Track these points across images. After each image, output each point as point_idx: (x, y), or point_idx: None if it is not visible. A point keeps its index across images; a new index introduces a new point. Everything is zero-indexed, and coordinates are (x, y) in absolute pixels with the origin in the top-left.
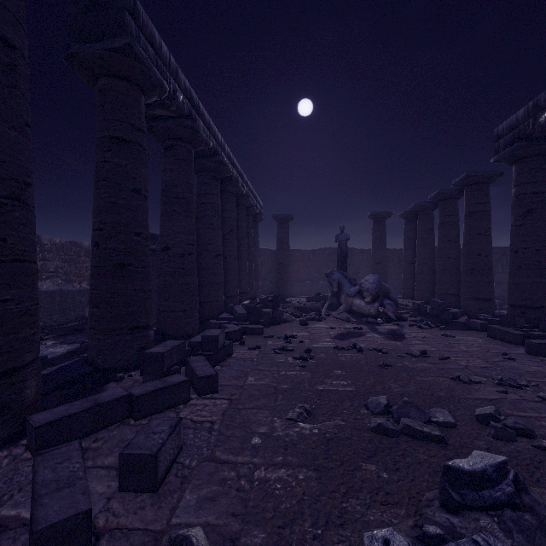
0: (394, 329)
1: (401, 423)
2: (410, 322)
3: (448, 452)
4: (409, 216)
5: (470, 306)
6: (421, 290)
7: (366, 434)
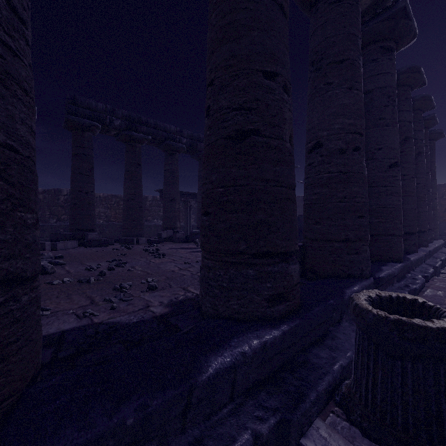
0: None
1: None
2: None
3: None
4: None
5: None
6: None
7: None
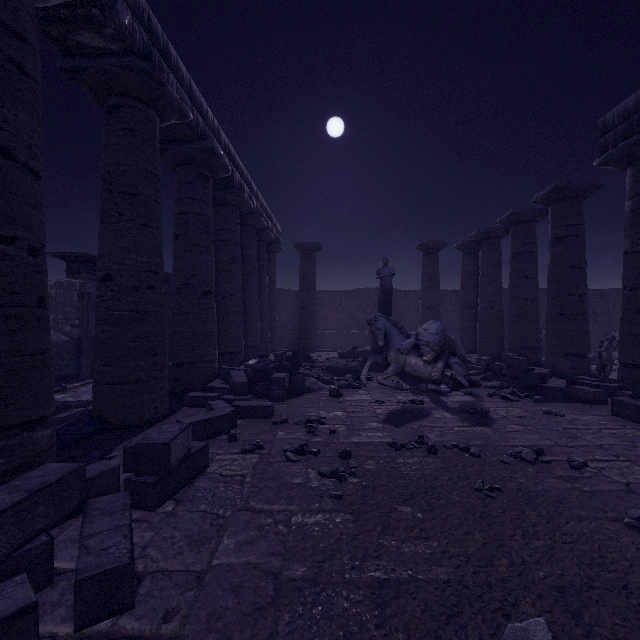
0: (469, 402)
1: None
2: (486, 388)
3: None
4: (468, 247)
5: (559, 364)
6: (486, 342)
7: None
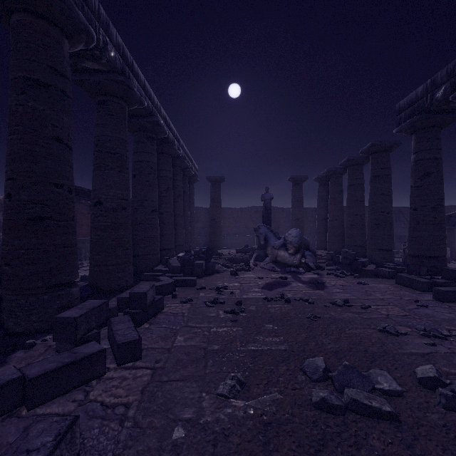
0: (315, 278)
1: (346, 396)
2: (327, 270)
3: (405, 435)
4: (322, 179)
5: (375, 256)
6: (333, 242)
7: (308, 412)
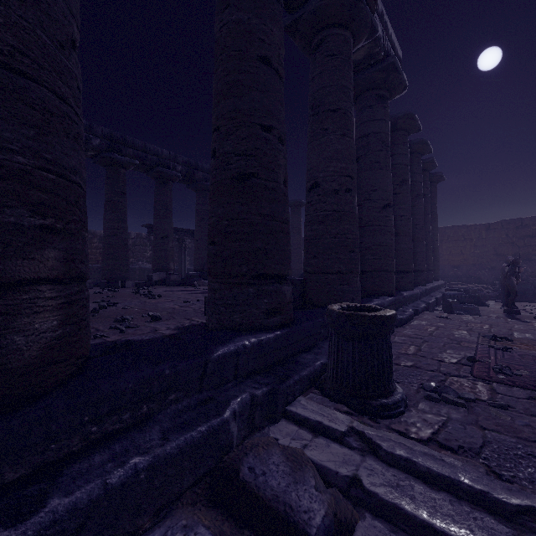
0: None
1: None
2: None
3: None
4: None
5: None
6: None
7: None
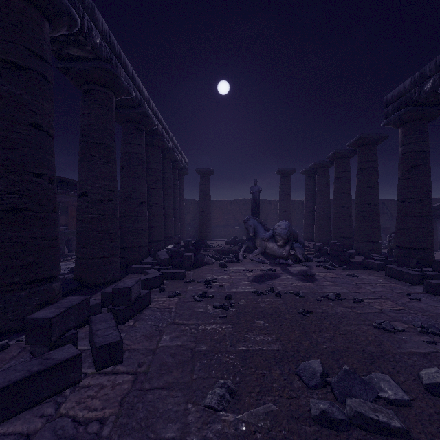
0: (304, 270)
1: (348, 407)
2: (316, 262)
3: None
4: (309, 172)
5: (362, 247)
6: (320, 234)
7: (308, 428)
